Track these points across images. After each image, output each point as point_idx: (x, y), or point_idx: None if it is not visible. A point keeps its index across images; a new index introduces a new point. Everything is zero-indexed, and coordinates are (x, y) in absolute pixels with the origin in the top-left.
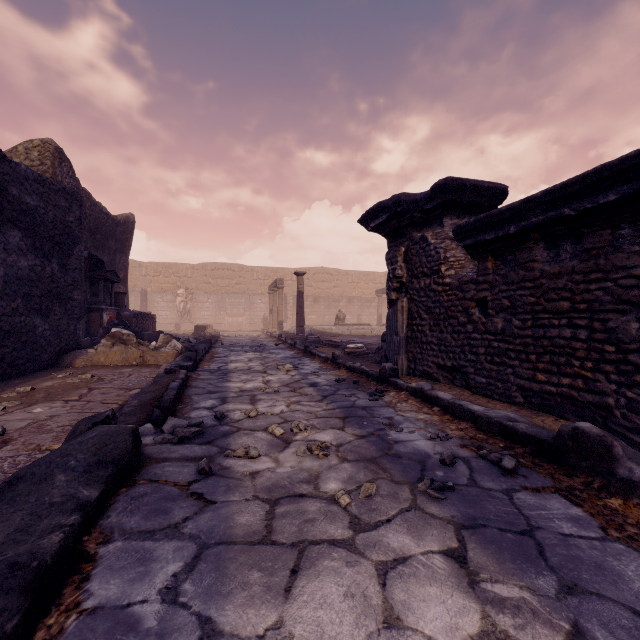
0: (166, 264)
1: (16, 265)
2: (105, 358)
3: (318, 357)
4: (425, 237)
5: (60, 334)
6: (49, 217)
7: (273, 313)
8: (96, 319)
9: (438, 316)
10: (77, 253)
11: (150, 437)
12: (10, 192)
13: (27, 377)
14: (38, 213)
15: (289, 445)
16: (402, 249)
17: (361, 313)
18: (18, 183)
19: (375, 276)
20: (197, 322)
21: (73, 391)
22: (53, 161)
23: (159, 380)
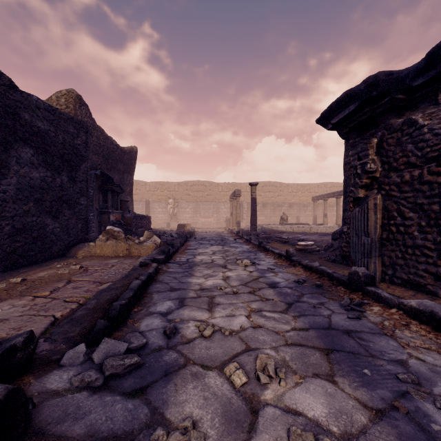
0: (161, 183)
1: (28, 176)
2: (100, 250)
3: (271, 252)
4: (412, 120)
5: (69, 231)
6: (59, 139)
7: (233, 215)
8: (105, 219)
9: (436, 214)
10: (83, 168)
11: (71, 372)
12: (22, 117)
13: (35, 266)
14: (49, 135)
15: (256, 420)
16: (374, 141)
17: (299, 215)
18: (30, 110)
19: (310, 187)
20: (181, 222)
21: (52, 284)
22: (75, 105)
23: (131, 273)
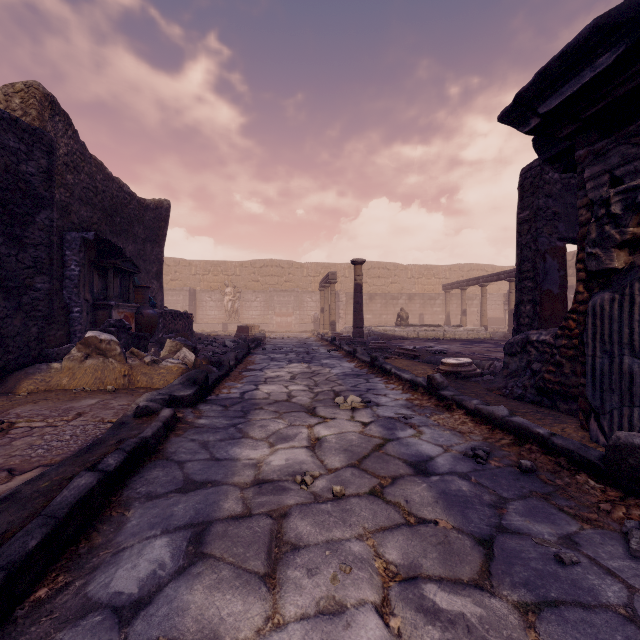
0: (215, 262)
1: None
2: (70, 378)
3: (396, 378)
4: None
5: (5, 341)
6: None
7: (324, 312)
8: (104, 318)
9: None
10: (42, 221)
11: None
12: None
13: None
14: None
15: None
16: None
17: (423, 312)
18: None
19: (438, 270)
20: (245, 322)
21: None
22: (41, 112)
23: (104, 439)
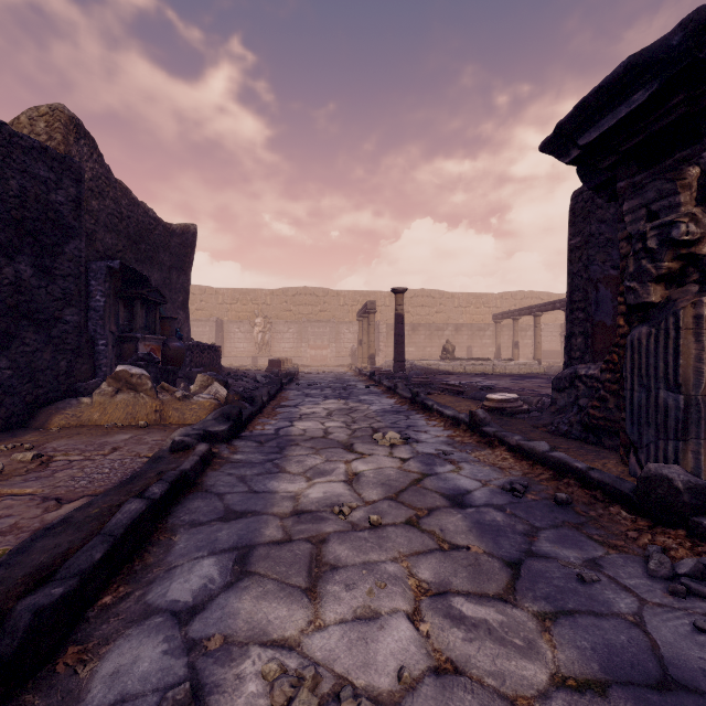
0: (244, 290)
1: None
2: (101, 413)
3: (438, 414)
4: None
5: (36, 375)
6: (10, 188)
7: (363, 344)
8: (130, 352)
9: None
10: (71, 252)
11: None
12: None
13: None
14: None
15: None
16: (690, 173)
17: (471, 344)
18: None
19: (488, 298)
20: (276, 355)
21: None
22: (66, 135)
23: (143, 471)
